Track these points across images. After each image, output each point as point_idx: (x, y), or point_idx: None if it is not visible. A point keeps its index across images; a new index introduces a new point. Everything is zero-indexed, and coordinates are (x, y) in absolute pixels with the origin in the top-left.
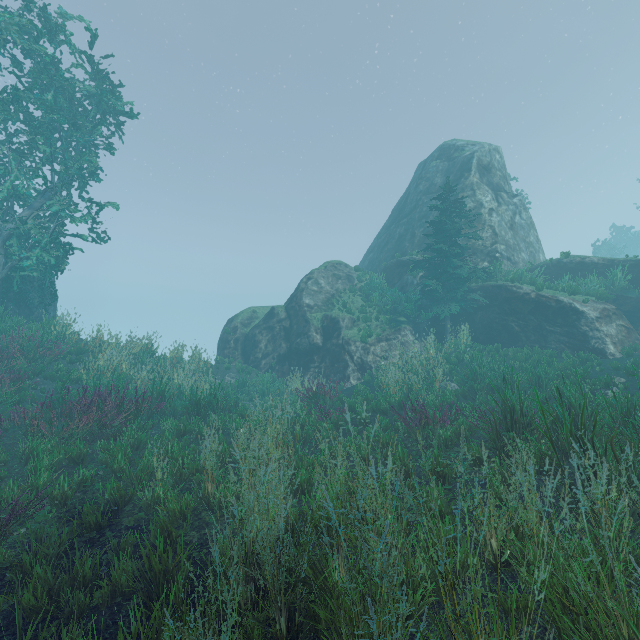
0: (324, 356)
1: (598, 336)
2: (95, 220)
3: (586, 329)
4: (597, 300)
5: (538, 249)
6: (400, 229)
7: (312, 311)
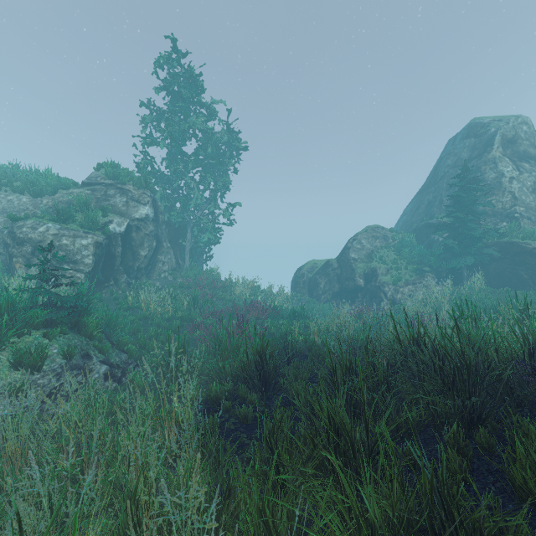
0: (365, 294)
1: None
2: (230, 214)
3: None
4: None
5: None
6: (429, 197)
7: (356, 263)
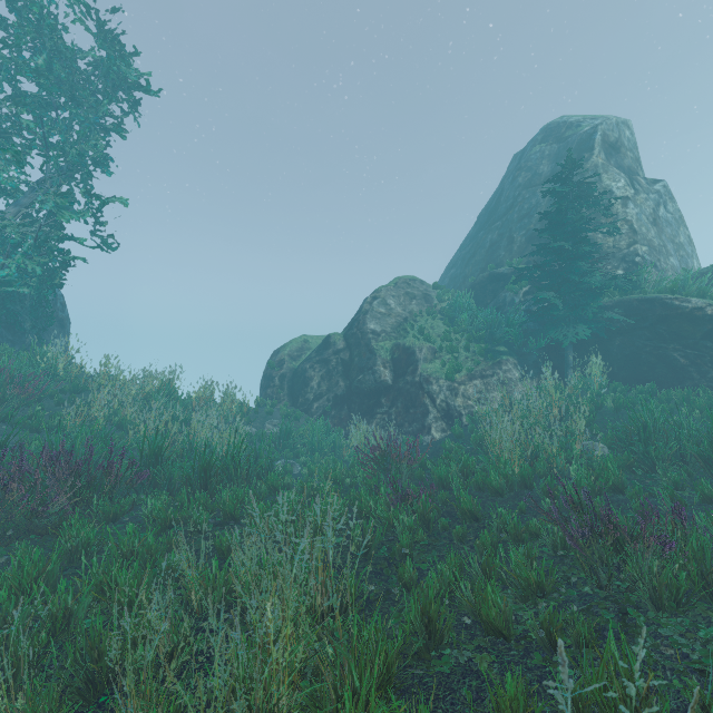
0: (395, 398)
1: None
2: (97, 219)
3: None
4: None
5: (691, 253)
6: (492, 235)
7: (379, 339)
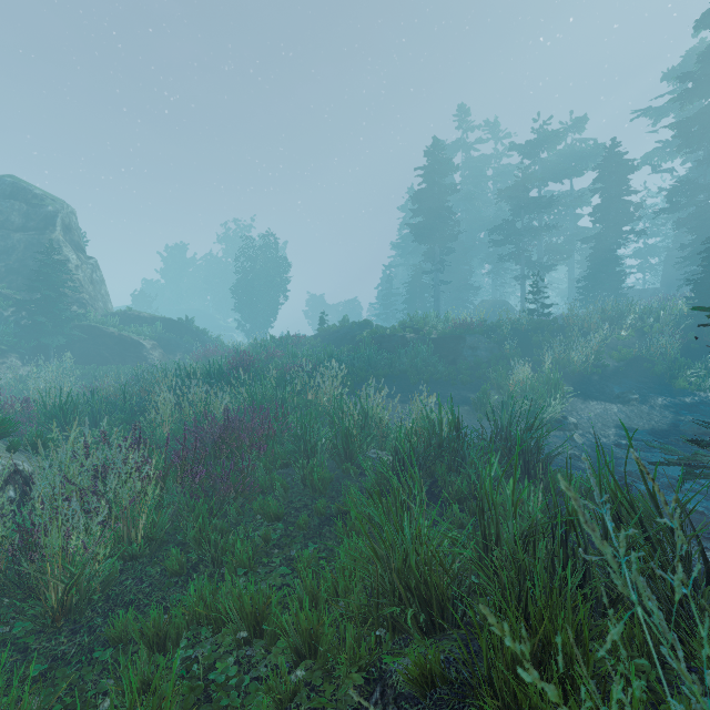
0: None
1: (152, 357)
2: None
3: (146, 354)
4: (150, 339)
5: (109, 300)
6: None
7: None
